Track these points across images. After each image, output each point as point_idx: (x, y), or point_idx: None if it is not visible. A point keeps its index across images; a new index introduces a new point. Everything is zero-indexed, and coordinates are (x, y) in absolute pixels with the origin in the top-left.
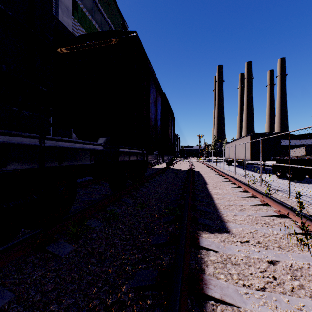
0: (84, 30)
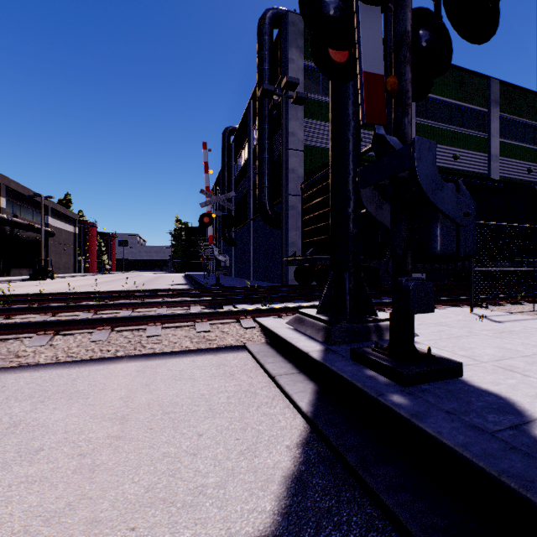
0: (507, 158)
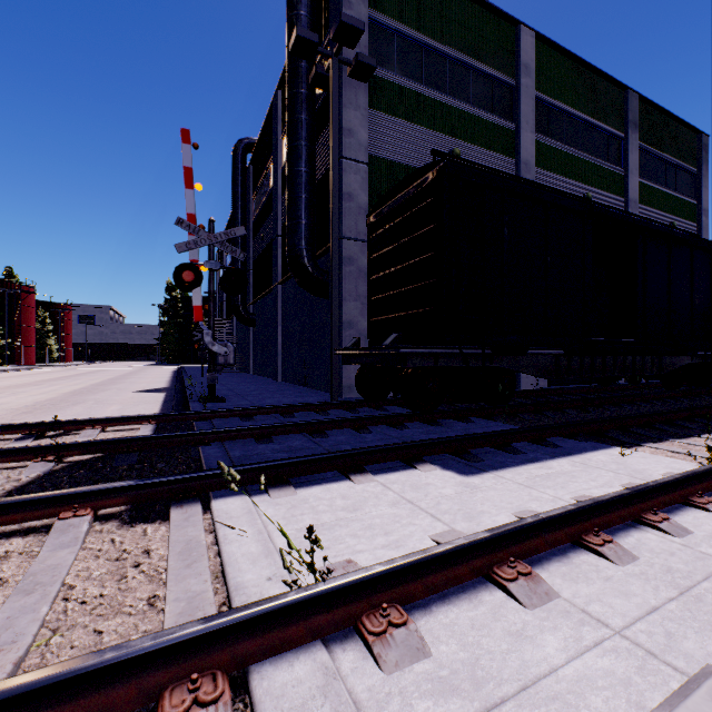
0: (646, 207)
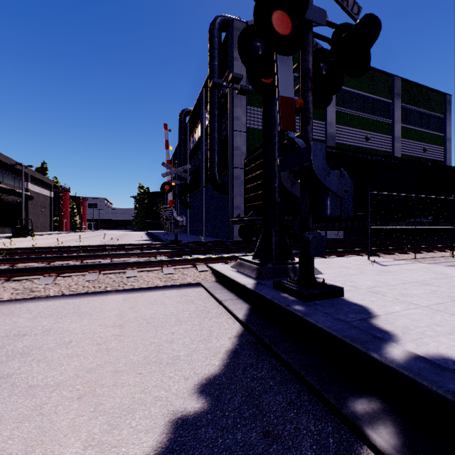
0: (407, 140)
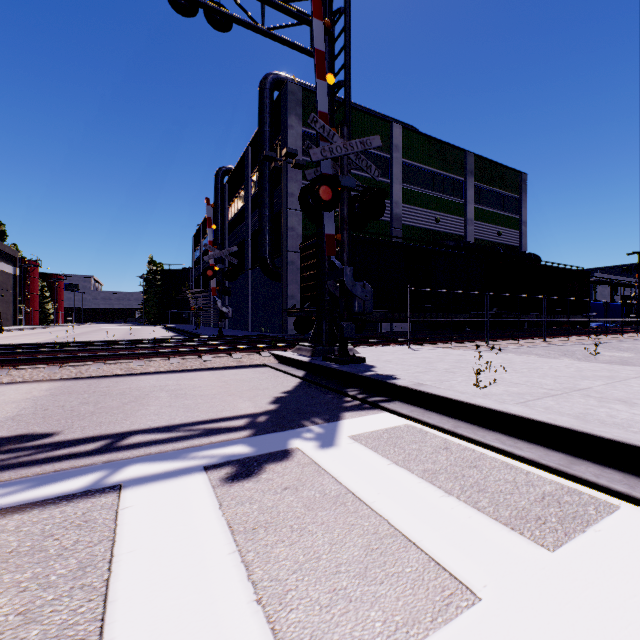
0: (481, 222)
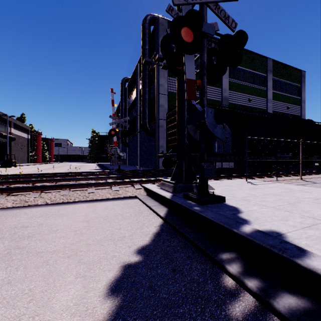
0: (276, 101)
